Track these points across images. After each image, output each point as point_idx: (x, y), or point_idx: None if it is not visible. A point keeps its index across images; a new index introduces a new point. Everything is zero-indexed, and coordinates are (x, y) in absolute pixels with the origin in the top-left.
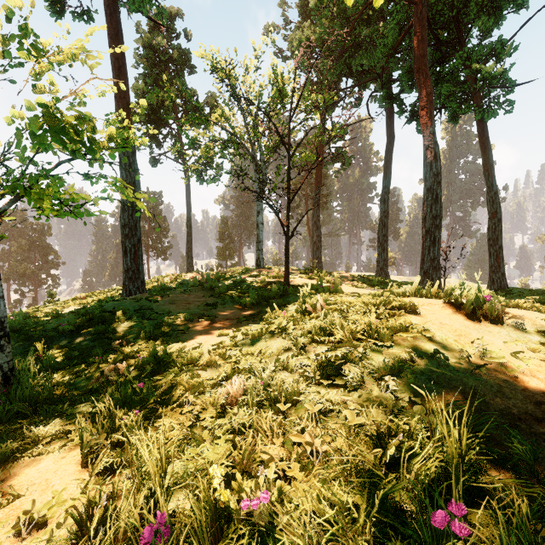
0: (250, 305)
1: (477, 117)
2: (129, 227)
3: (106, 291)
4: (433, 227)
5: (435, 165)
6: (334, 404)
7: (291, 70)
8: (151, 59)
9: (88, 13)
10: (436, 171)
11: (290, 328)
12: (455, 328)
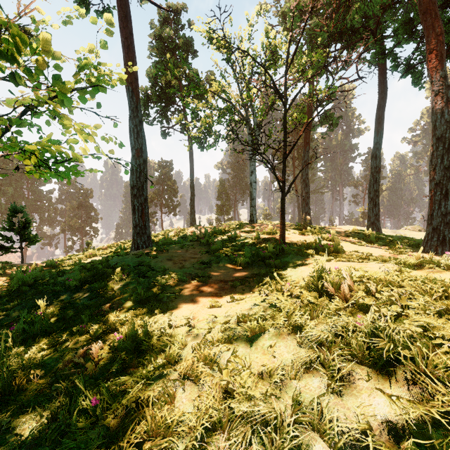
0: (245, 264)
1: None
2: (136, 188)
3: (123, 243)
4: (444, 179)
5: (448, 111)
6: None
7: (283, 35)
8: (161, 49)
9: (108, 10)
10: (449, 118)
11: (307, 322)
12: None
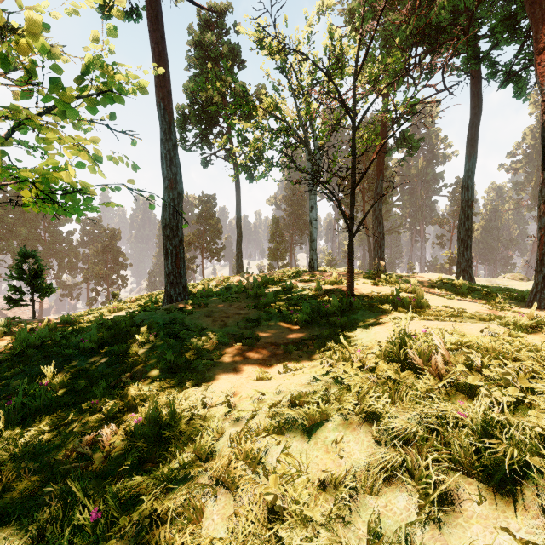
0: (303, 323)
1: None
2: (170, 228)
3: (154, 294)
4: None
5: None
6: None
7: (351, 36)
8: (201, 58)
9: (136, 11)
10: None
11: (386, 408)
12: None
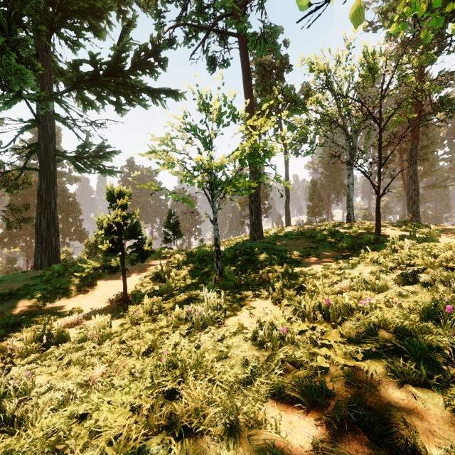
0: (345, 249)
1: None
2: (253, 196)
3: (235, 238)
4: None
5: None
6: (409, 291)
7: (382, 45)
8: (260, 72)
9: (226, 61)
10: None
11: (381, 259)
12: None
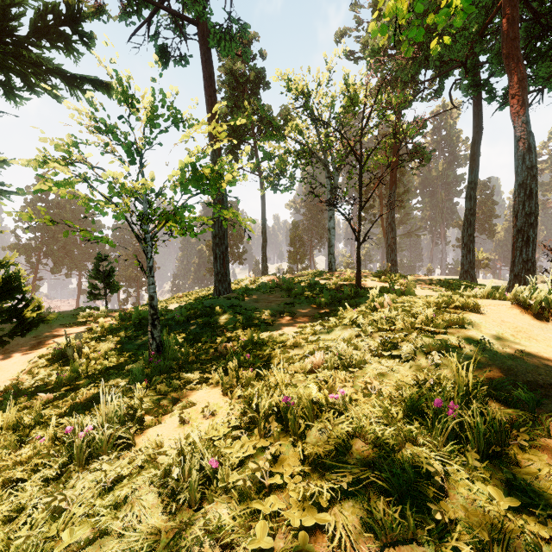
0: (324, 304)
1: None
2: (218, 237)
3: (197, 292)
4: (525, 226)
5: (529, 157)
6: (390, 367)
7: (363, 76)
8: (231, 83)
9: (184, 58)
10: (530, 164)
11: (360, 321)
12: (516, 325)
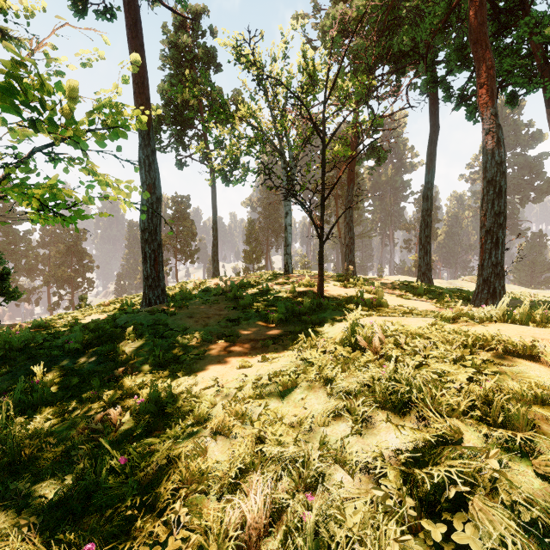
0: (278, 321)
1: (548, 93)
2: (148, 232)
3: (129, 298)
4: (495, 227)
5: (498, 152)
6: None
7: (323, 55)
8: (176, 59)
9: (111, 11)
10: (499, 159)
11: (338, 375)
12: None
